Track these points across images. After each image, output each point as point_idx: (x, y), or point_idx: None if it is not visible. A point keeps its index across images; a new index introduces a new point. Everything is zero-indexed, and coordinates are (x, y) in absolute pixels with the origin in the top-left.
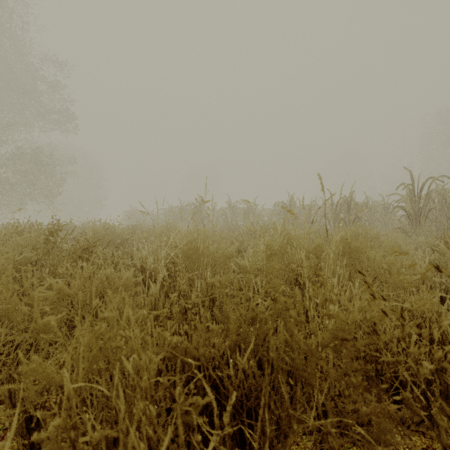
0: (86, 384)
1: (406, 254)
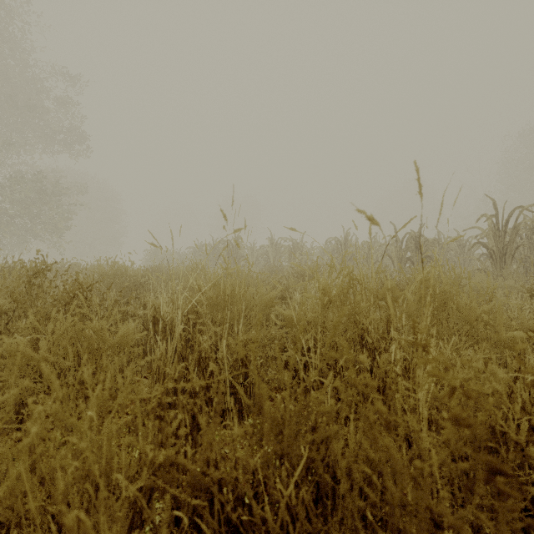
0: None
1: None
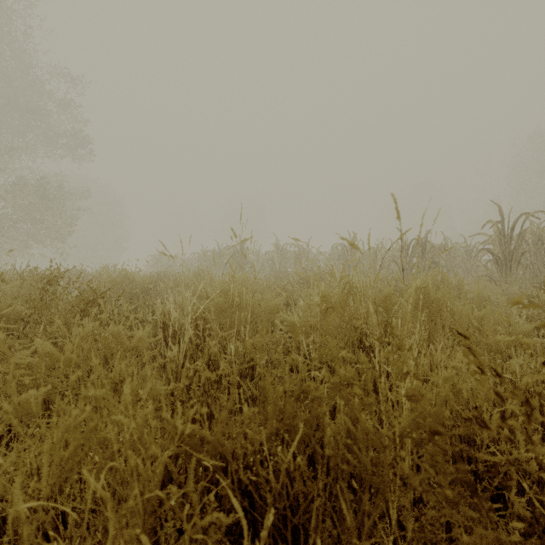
0: (45, 503)
1: (536, 306)
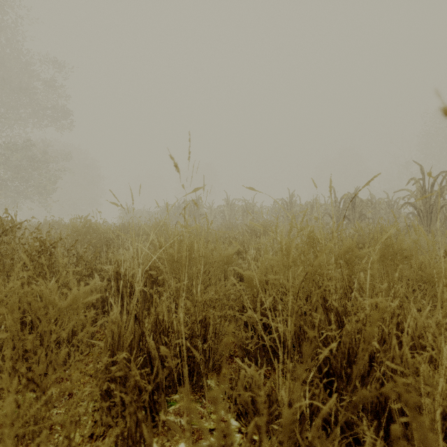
0: None
1: None
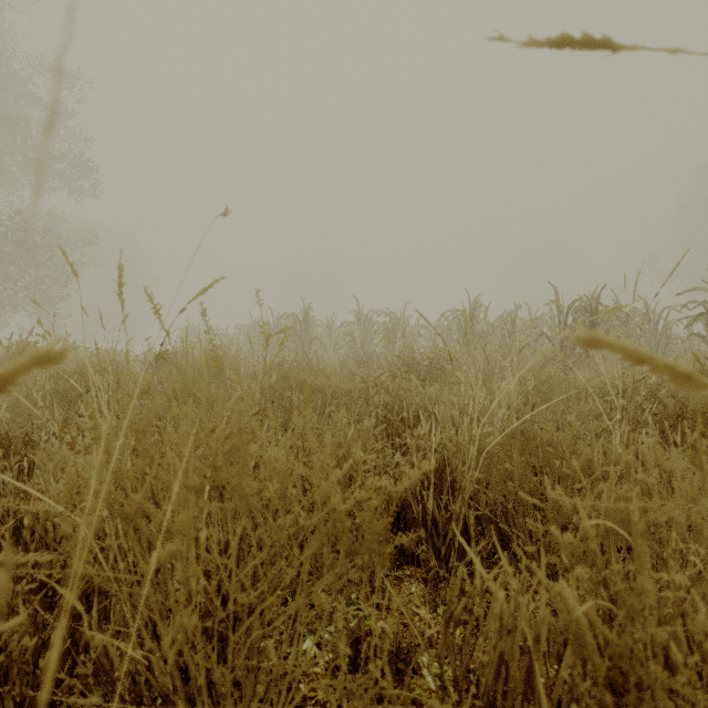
0: None
1: None
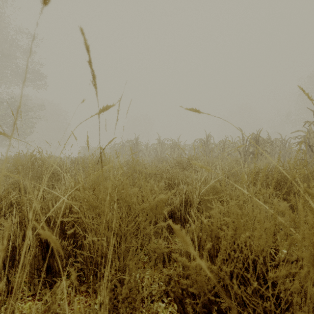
0: None
1: None
